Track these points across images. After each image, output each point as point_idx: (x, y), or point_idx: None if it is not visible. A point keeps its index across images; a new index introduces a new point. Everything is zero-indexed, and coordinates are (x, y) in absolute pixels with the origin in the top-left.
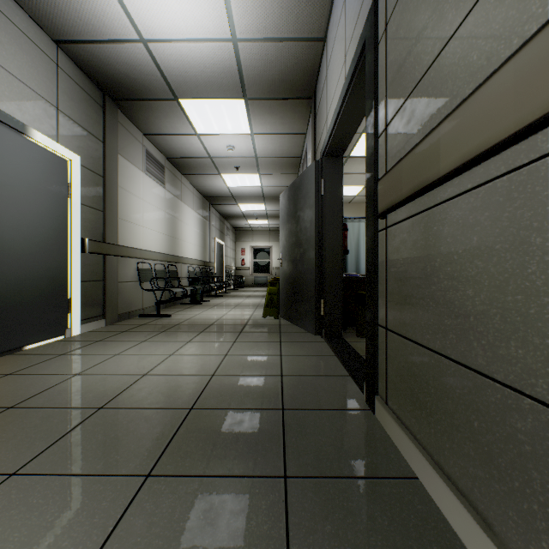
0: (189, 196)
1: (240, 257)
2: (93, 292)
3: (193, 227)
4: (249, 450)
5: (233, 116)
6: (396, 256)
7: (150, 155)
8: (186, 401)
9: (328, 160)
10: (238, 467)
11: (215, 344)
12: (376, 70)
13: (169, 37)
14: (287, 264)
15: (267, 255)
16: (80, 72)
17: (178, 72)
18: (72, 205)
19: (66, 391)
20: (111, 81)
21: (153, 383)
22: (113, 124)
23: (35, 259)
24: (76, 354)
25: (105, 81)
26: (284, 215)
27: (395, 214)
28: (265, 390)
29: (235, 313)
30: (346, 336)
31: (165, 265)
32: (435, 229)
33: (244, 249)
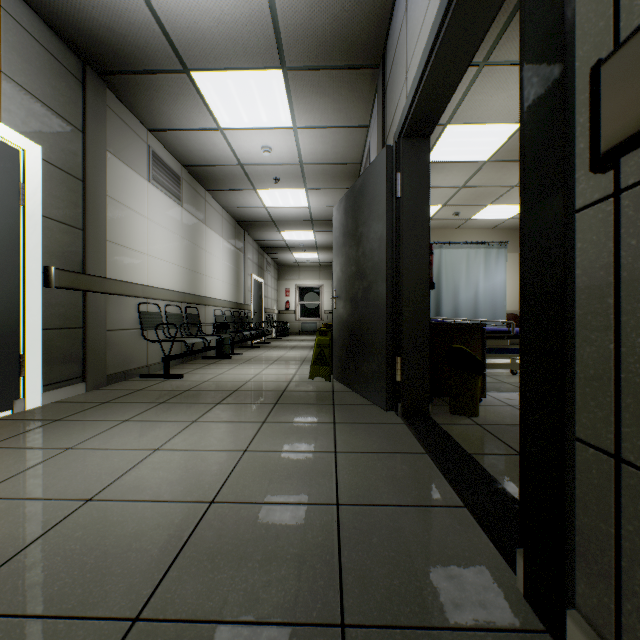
0: (216, 220)
1: (284, 299)
2: (64, 345)
3: (222, 259)
4: None
5: (268, 98)
6: None
7: (159, 160)
8: (133, 590)
9: (407, 144)
10: None
11: (233, 427)
12: None
13: None
14: (344, 305)
15: (316, 296)
16: (41, 24)
17: (184, 22)
18: (26, 216)
19: None
20: (90, 40)
21: (94, 523)
22: (99, 109)
23: None
24: (4, 448)
25: (80, 40)
26: (339, 236)
27: None
28: (305, 552)
29: (272, 372)
30: (433, 413)
31: (181, 307)
32: None
33: (288, 288)
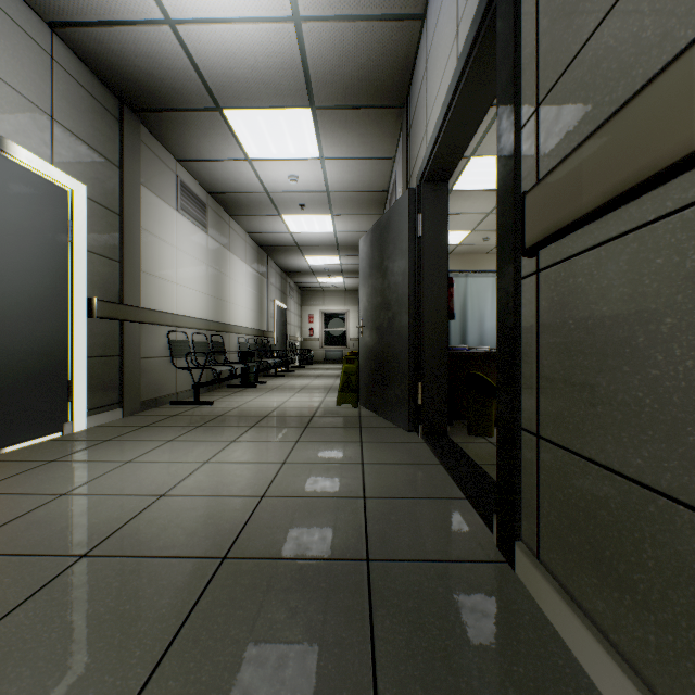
0: (239, 245)
1: (307, 325)
2: (104, 372)
3: (245, 286)
4: (312, 647)
5: (297, 133)
6: (560, 317)
7: (186, 189)
8: (218, 544)
9: (427, 188)
10: (292, 687)
11: (270, 445)
12: (517, 21)
13: (205, 15)
14: (370, 334)
15: (342, 322)
16: (85, 70)
17: (220, 69)
18: (74, 252)
19: (39, 524)
20: (130, 82)
21: (173, 509)
22: (134, 144)
23: (18, 326)
24: (72, 461)
25: (120, 83)
26: (365, 267)
27: (558, 246)
28: (340, 524)
29: (299, 399)
30: (452, 434)
31: (207, 335)
32: (659, 262)
33: (312, 314)
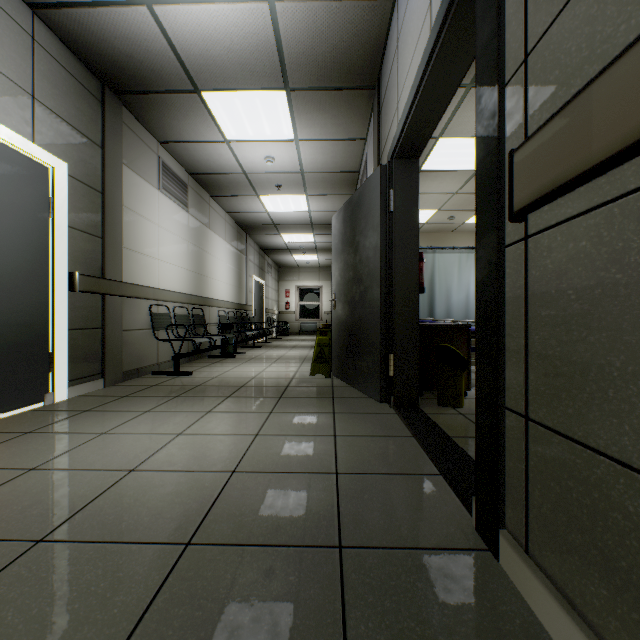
0: (219, 224)
1: (284, 300)
2: (86, 344)
3: (225, 262)
4: None
5: (272, 115)
6: (556, 287)
7: (168, 169)
8: (182, 527)
9: (399, 164)
10: None
11: (244, 416)
12: None
13: None
14: (342, 307)
15: (316, 296)
16: (67, 52)
17: (197, 50)
18: (55, 227)
19: (1, 503)
20: (110, 65)
21: (141, 486)
22: (116, 125)
23: None
24: (47, 432)
25: (101, 65)
26: (338, 243)
27: (554, 207)
28: (311, 504)
29: (275, 369)
30: (423, 405)
31: (188, 308)
32: None
33: (288, 289)
